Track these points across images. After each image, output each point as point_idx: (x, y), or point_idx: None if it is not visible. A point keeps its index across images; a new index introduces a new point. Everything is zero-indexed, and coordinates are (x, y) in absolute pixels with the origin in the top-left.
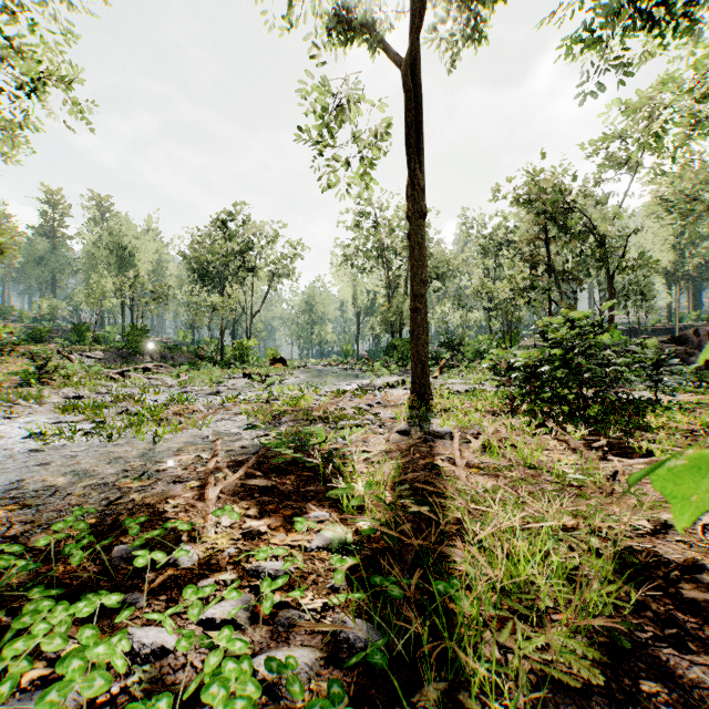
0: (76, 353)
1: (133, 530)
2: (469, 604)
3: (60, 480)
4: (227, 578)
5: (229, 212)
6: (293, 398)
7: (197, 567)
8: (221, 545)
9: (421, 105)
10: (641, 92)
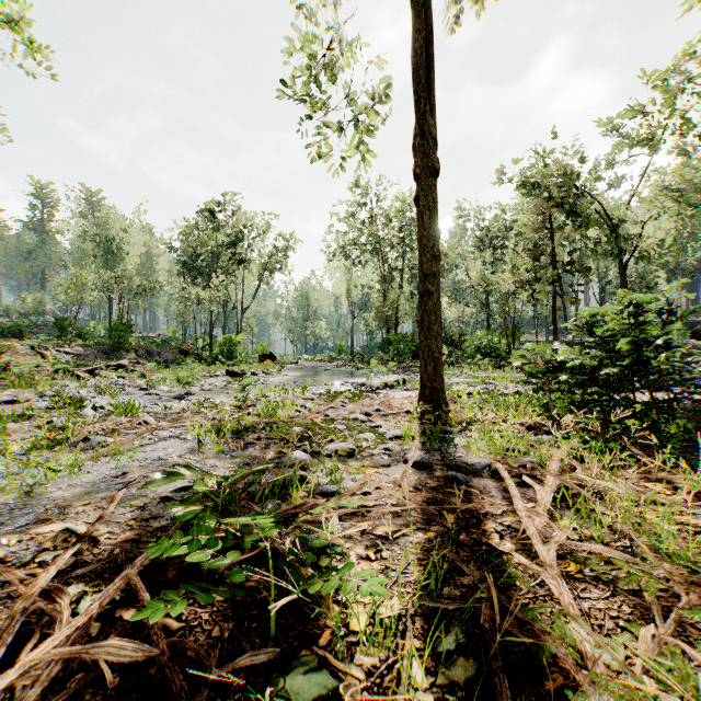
0: (54, 349)
1: None
2: None
3: None
4: None
5: (218, 201)
6: (268, 406)
7: None
8: None
9: (432, 34)
10: None
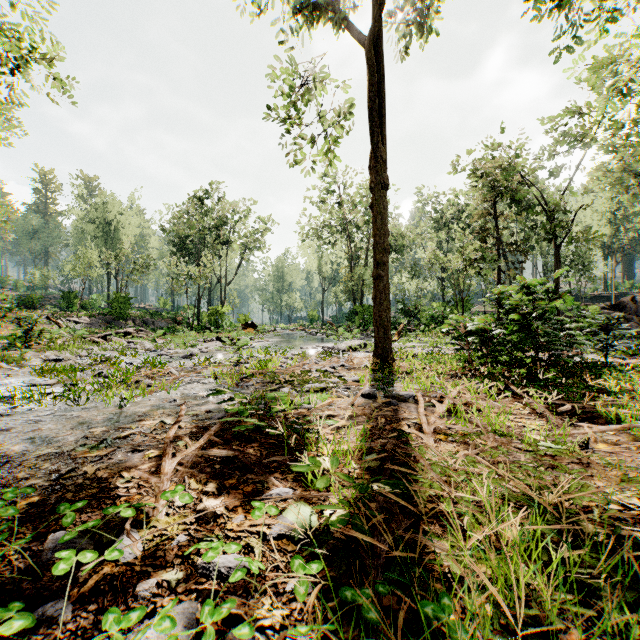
0: (65, 319)
1: (67, 518)
2: (468, 639)
3: (15, 448)
4: (172, 578)
5: (205, 189)
6: (260, 361)
7: (140, 562)
8: (170, 531)
9: (383, 82)
10: (599, 64)
